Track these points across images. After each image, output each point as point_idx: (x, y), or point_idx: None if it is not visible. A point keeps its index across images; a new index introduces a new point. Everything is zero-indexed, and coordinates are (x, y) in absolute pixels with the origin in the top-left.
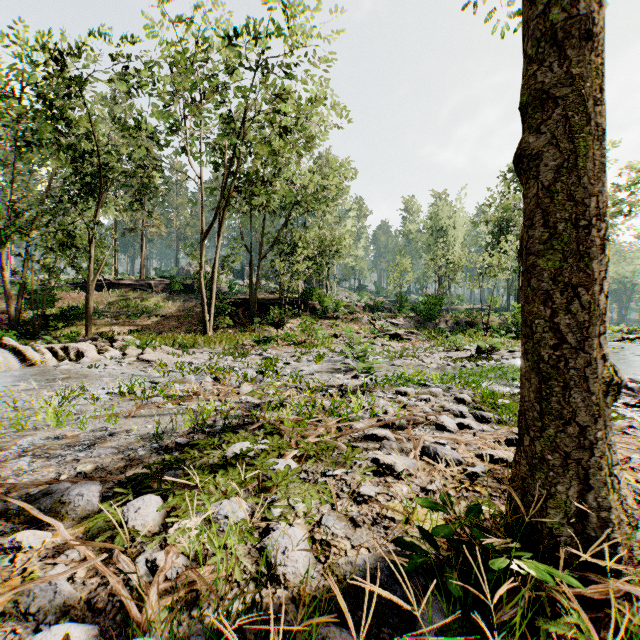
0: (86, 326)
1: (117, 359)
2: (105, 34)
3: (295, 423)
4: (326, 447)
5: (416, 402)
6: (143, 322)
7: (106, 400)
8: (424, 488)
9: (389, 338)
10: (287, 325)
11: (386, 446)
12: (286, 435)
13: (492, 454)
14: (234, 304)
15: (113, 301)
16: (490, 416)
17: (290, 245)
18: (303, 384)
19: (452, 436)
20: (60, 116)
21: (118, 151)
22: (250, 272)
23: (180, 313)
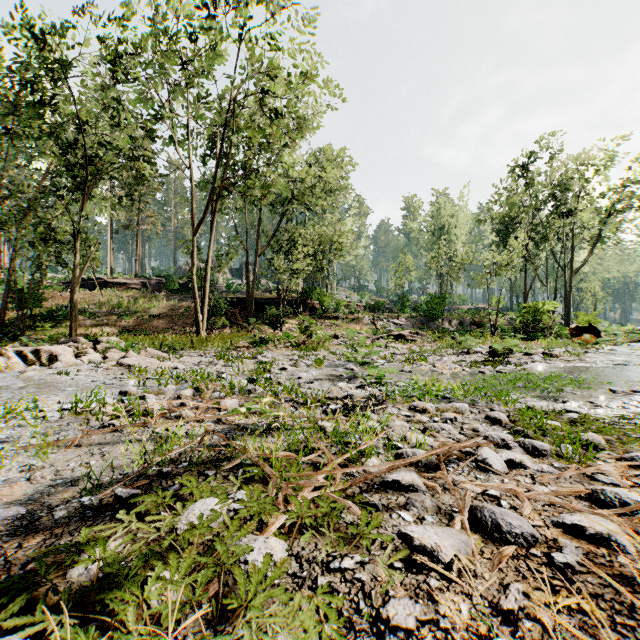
0: (70, 326)
1: (96, 363)
2: (88, 12)
3: (286, 462)
4: (329, 511)
5: (442, 424)
6: (135, 322)
7: (55, 419)
8: (497, 606)
9: (393, 339)
10: (286, 325)
11: (416, 503)
12: (271, 485)
13: (583, 526)
14: (231, 304)
15: (105, 300)
16: (545, 447)
17: (289, 242)
18: (300, 396)
19: (508, 486)
20: (40, 100)
21: (105, 140)
22: (247, 270)
23: (174, 313)
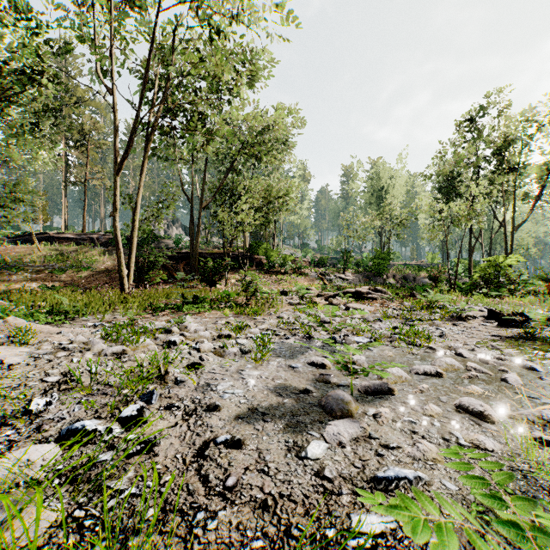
0: None
1: None
2: None
3: None
4: None
5: None
6: (68, 277)
7: None
8: None
9: (349, 297)
10: (231, 280)
11: None
12: None
13: None
14: (176, 258)
15: (43, 254)
16: None
17: (235, 196)
18: None
19: None
20: None
21: None
22: (190, 223)
23: (114, 267)
